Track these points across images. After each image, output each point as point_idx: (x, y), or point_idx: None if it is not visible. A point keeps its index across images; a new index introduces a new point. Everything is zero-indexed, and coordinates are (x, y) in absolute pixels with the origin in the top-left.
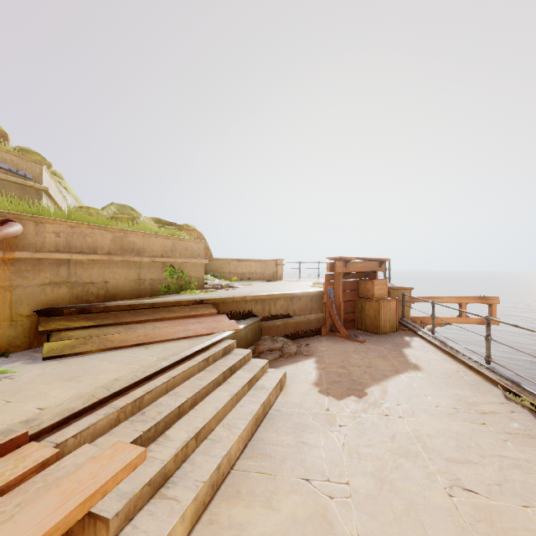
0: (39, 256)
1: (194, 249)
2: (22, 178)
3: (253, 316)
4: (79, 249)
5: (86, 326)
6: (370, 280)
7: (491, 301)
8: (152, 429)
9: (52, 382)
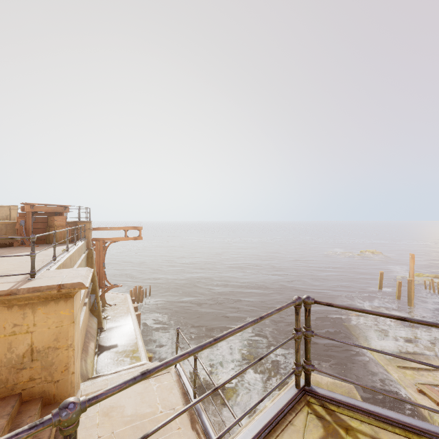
0: None
1: None
2: None
3: None
4: None
5: None
6: (53, 216)
7: (139, 229)
8: None
9: None
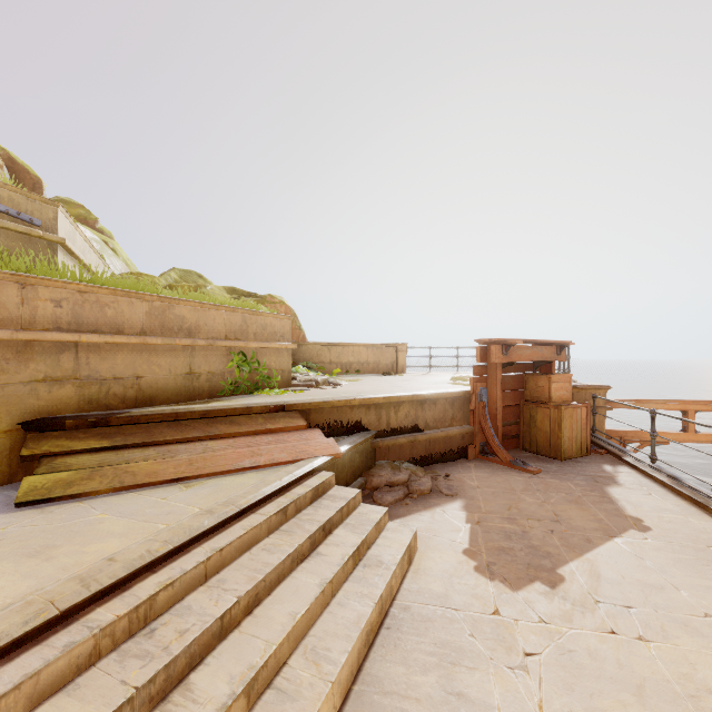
0: (25, 337)
1: (276, 327)
2: (26, 225)
3: (363, 431)
4: (93, 327)
5: (98, 447)
6: (545, 375)
7: None
8: (160, 676)
9: (3, 558)
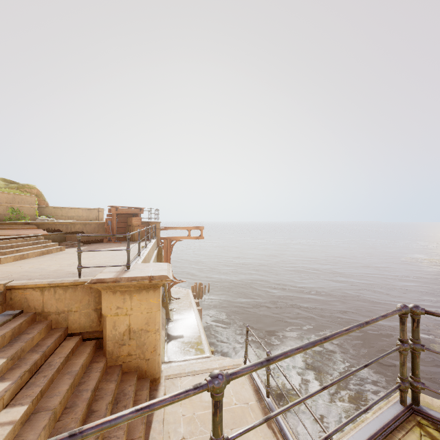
0: None
1: (28, 200)
2: None
3: (60, 232)
4: None
5: None
6: (131, 217)
7: (200, 228)
8: (2, 247)
9: None
